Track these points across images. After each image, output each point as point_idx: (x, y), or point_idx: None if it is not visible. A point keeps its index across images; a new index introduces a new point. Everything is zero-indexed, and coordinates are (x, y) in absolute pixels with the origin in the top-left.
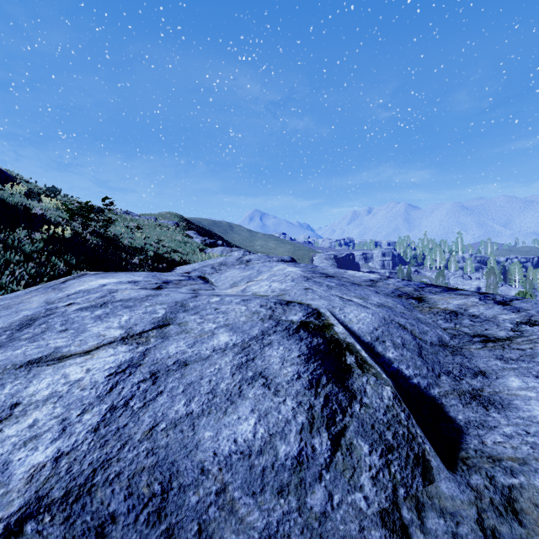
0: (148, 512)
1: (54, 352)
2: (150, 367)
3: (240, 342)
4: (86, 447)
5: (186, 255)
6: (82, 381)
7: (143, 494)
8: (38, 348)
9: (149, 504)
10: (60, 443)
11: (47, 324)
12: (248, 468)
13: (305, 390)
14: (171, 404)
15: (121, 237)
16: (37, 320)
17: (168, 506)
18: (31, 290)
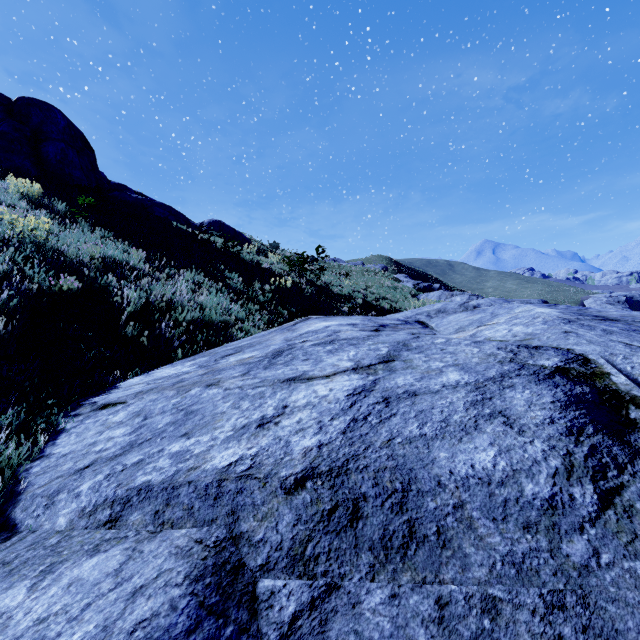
0: (392, 502)
1: (303, 374)
2: (381, 393)
3: (473, 381)
4: (338, 443)
5: (396, 302)
6: (327, 396)
7: (387, 487)
8: (291, 370)
9: (392, 496)
10: (319, 436)
11: (292, 355)
12: (487, 494)
13: (560, 436)
14: (404, 425)
15: (331, 285)
16: (284, 352)
17: (408, 503)
18: (271, 331)
